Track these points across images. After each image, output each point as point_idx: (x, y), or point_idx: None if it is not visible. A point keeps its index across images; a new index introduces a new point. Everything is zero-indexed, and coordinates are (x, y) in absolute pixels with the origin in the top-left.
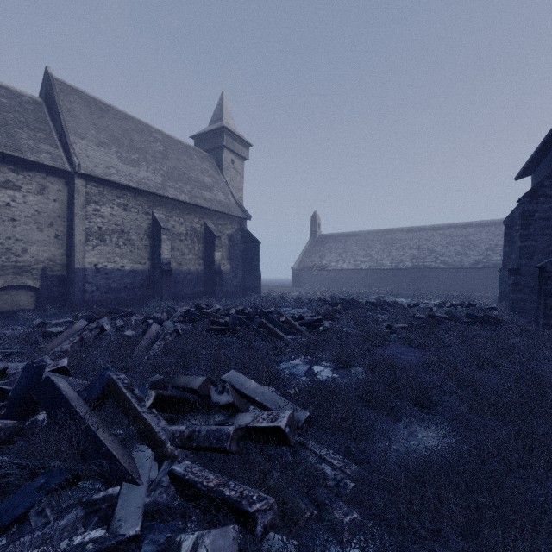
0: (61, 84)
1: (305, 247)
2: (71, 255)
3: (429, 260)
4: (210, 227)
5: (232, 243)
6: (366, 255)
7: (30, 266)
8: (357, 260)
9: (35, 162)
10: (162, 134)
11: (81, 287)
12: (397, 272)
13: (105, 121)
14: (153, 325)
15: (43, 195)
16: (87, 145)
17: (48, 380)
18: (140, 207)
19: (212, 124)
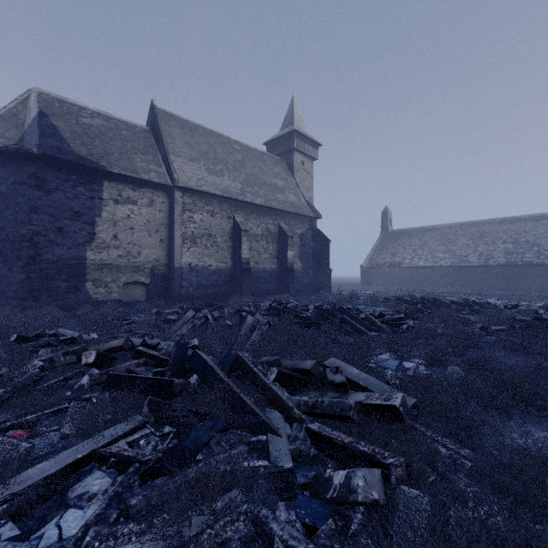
0: (162, 112)
1: (375, 244)
2: (171, 256)
3: (530, 255)
4: (283, 227)
5: (303, 242)
6: (447, 251)
7: (143, 266)
8: (436, 256)
9: (147, 180)
10: (240, 144)
11: (179, 283)
12: (486, 269)
13: (195, 139)
14: (249, 317)
15: (152, 207)
16: (182, 162)
17: (196, 353)
18: (223, 212)
19: (283, 129)
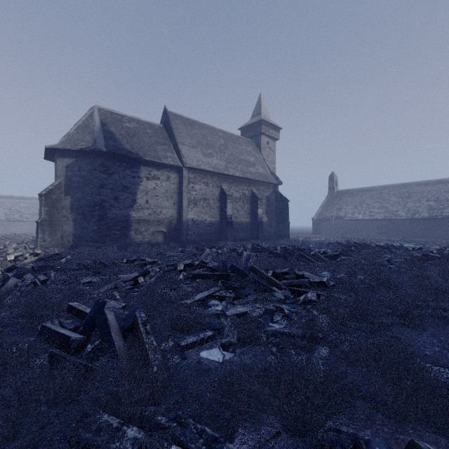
0: (172, 114)
1: (324, 202)
2: (181, 214)
3: (448, 210)
4: (254, 192)
5: (268, 202)
6: (381, 207)
7: (163, 221)
8: (372, 211)
9: (165, 163)
10: (223, 132)
11: (186, 232)
12: (412, 221)
13: (193, 131)
14: (244, 252)
15: (168, 181)
16: (187, 149)
17: (233, 265)
18: (214, 183)
19: (253, 118)
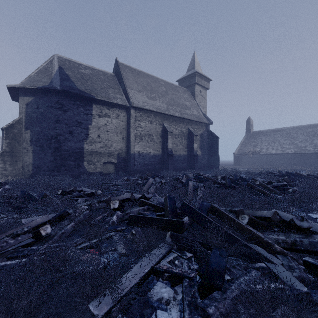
0: (122, 64)
1: (242, 140)
2: (128, 147)
3: None
4: (190, 130)
5: (202, 139)
6: (291, 144)
7: (113, 153)
8: (283, 147)
9: (115, 103)
10: (164, 81)
11: (133, 163)
12: None
13: (140, 79)
14: (189, 182)
15: (118, 119)
16: (134, 92)
17: (185, 204)
18: (157, 121)
19: (188, 72)
